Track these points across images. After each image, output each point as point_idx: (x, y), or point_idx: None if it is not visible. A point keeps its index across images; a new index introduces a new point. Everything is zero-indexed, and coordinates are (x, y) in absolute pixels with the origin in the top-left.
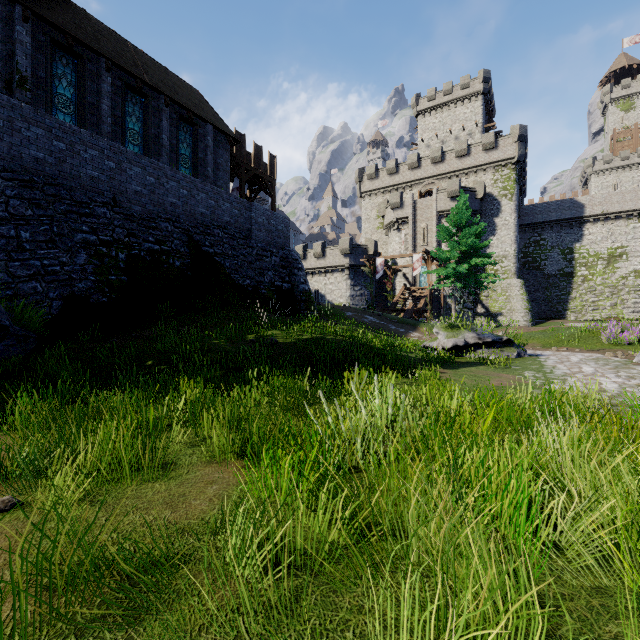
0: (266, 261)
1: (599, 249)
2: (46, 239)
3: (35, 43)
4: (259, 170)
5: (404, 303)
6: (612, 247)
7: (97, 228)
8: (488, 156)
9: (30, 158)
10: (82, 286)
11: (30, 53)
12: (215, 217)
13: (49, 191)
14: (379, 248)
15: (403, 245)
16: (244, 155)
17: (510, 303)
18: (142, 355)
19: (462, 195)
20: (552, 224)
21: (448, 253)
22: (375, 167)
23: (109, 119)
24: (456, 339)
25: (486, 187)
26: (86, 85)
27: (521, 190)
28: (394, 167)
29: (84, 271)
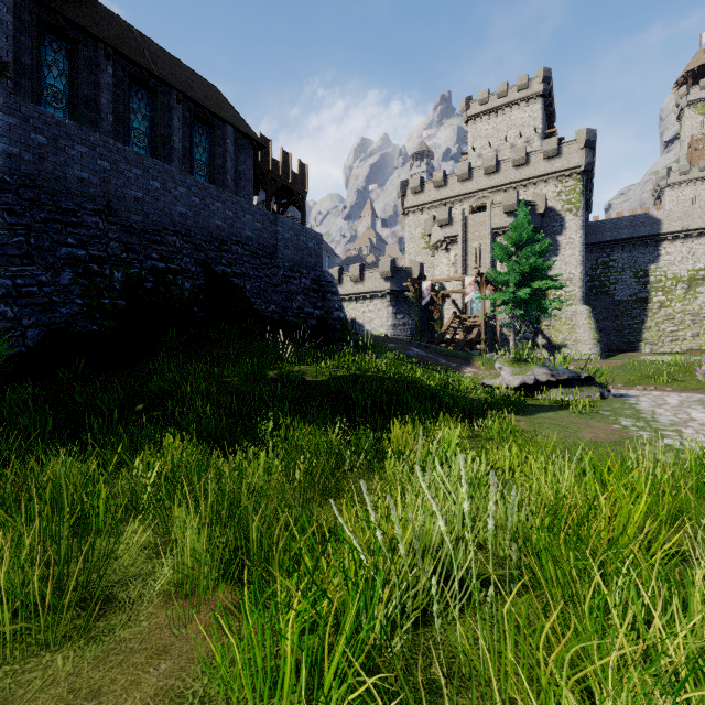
0: (294, 283)
1: (678, 271)
2: (20, 253)
3: (19, 23)
4: (288, 181)
5: (454, 333)
6: (694, 269)
7: (87, 241)
8: (550, 165)
9: (1, 153)
10: (66, 311)
11: (12, 34)
12: (233, 231)
13: (25, 194)
14: (424, 271)
15: (452, 267)
16: (270, 163)
17: (576, 333)
18: (133, 397)
19: (522, 208)
20: (623, 243)
21: (506, 275)
22: (420, 179)
23: (109, 116)
24: (524, 376)
25: (547, 201)
26: (81, 75)
27: (587, 204)
28: (442, 179)
29: (69, 293)
